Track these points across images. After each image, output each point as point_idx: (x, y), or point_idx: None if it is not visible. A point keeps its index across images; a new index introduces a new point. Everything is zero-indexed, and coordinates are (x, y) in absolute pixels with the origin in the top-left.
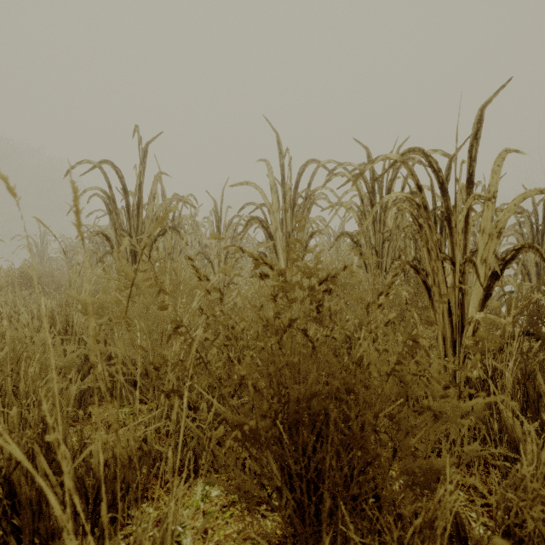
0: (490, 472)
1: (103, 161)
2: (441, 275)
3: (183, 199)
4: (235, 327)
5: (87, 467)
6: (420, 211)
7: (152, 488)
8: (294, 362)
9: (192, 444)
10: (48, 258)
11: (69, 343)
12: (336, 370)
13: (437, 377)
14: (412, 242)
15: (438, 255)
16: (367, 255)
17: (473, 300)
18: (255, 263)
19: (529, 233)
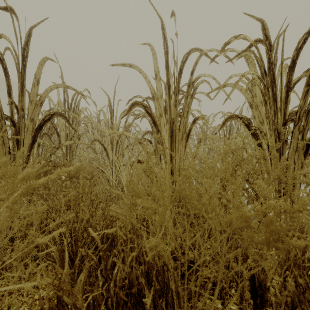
0: None
1: None
2: None
3: (71, 87)
4: None
5: None
6: None
7: None
8: None
9: None
10: None
11: None
12: None
13: None
14: None
15: None
16: None
17: None
18: None
19: None
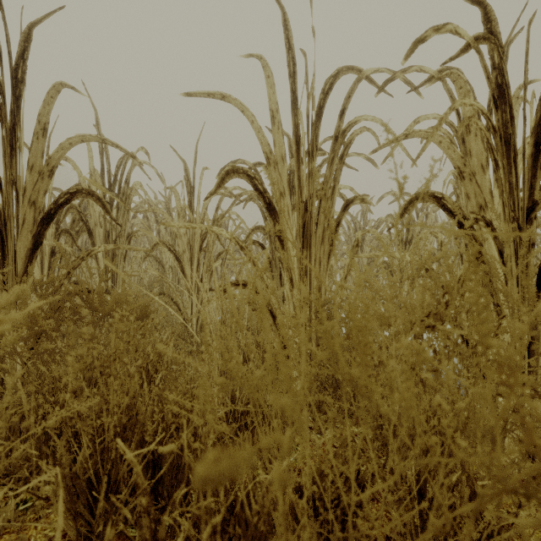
0: None
1: None
2: None
3: (110, 140)
4: None
5: None
6: None
7: None
8: None
9: None
10: None
11: None
12: None
13: None
14: None
15: None
16: None
17: None
18: None
19: None
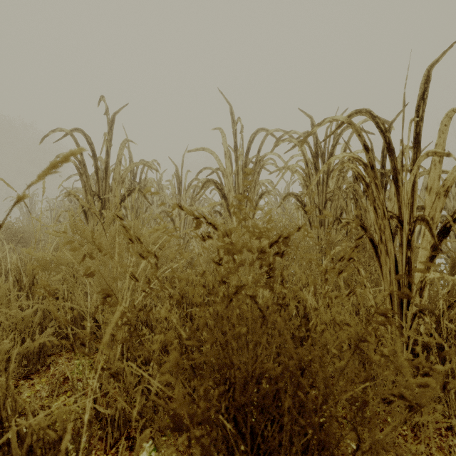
0: (443, 434)
1: (74, 129)
2: (388, 233)
3: (147, 164)
4: (173, 296)
5: (21, 439)
6: (367, 171)
7: (96, 454)
8: (241, 333)
9: (138, 407)
10: (36, 216)
11: (34, 296)
12: (290, 349)
13: (413, 361)
14: (352, 201)
15: (385, 213)
16: (325, 213)
17: (420, 257)
18: (195, 223)
19: (454, 194)
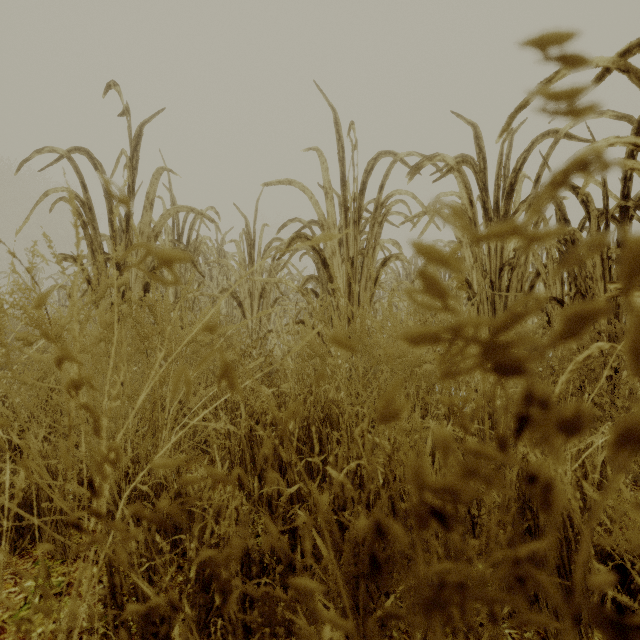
0: None
1: (74, 149)
2: None
3: (196, 209)
4: None
5: None
6: None
7: None
8: None
9: None
10: None
11: None
12: None
13: None
14: (554, 266)
15: None
16: None
17: None
18: None
19: None
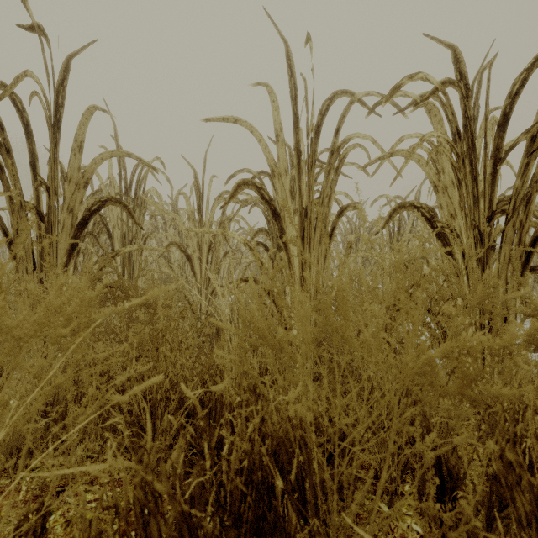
0: None
1: None
2: None
3: (134, 155)
4: None
5: None
6: None
7: None
8: None
9: None
10: None
11: None
12: None
13: None
14: None
15: None
16: None
17: None
18: None
19: None
